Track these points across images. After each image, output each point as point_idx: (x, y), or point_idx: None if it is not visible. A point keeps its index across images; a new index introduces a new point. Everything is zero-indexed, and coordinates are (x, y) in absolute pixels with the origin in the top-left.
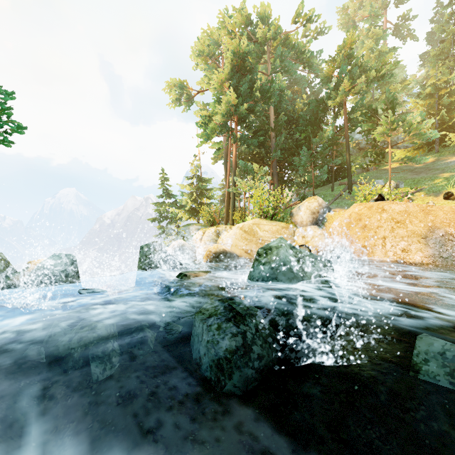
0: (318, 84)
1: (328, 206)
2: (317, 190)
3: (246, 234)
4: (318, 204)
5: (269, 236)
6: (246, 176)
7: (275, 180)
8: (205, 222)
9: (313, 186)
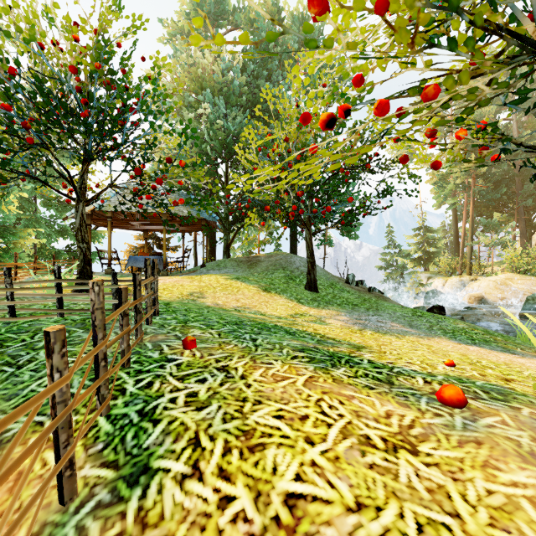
0: None
1: None
2: None
3: (499, 286)
4: None
5: (524, 287)
6: (488, 230)
7: (521, 226)
8: (441, 272)
9: None
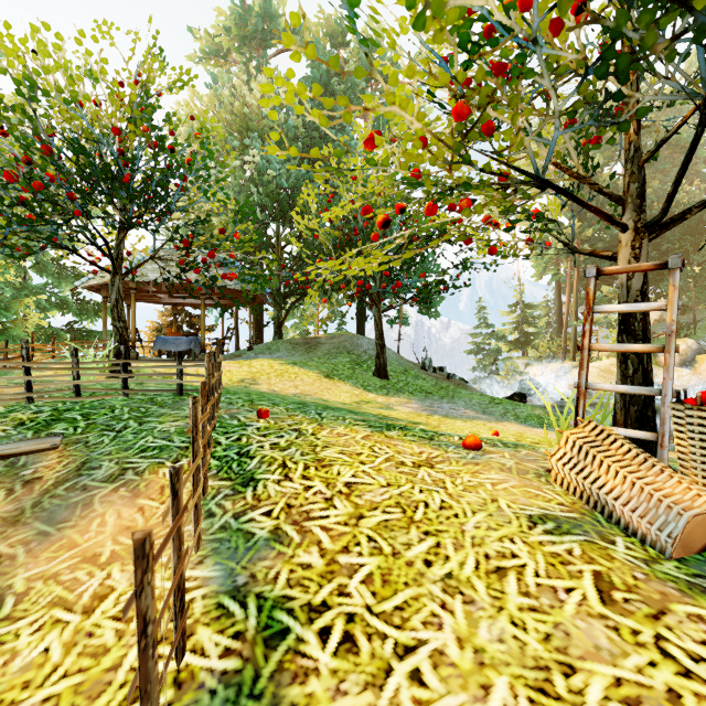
0: (704, 176)
1: (698, 348)
2: (704, 312)
3: (603, 373)
4: (686, 346)
5: None
6: None
7: None
8: (540, 357)
9: (694, 312)
